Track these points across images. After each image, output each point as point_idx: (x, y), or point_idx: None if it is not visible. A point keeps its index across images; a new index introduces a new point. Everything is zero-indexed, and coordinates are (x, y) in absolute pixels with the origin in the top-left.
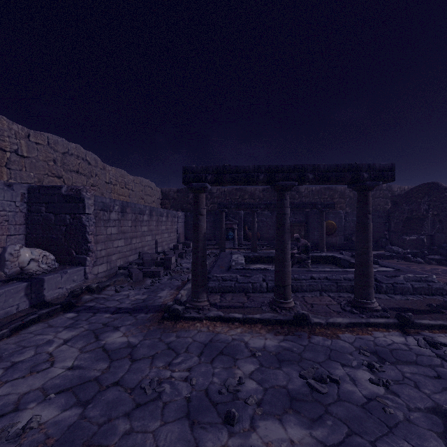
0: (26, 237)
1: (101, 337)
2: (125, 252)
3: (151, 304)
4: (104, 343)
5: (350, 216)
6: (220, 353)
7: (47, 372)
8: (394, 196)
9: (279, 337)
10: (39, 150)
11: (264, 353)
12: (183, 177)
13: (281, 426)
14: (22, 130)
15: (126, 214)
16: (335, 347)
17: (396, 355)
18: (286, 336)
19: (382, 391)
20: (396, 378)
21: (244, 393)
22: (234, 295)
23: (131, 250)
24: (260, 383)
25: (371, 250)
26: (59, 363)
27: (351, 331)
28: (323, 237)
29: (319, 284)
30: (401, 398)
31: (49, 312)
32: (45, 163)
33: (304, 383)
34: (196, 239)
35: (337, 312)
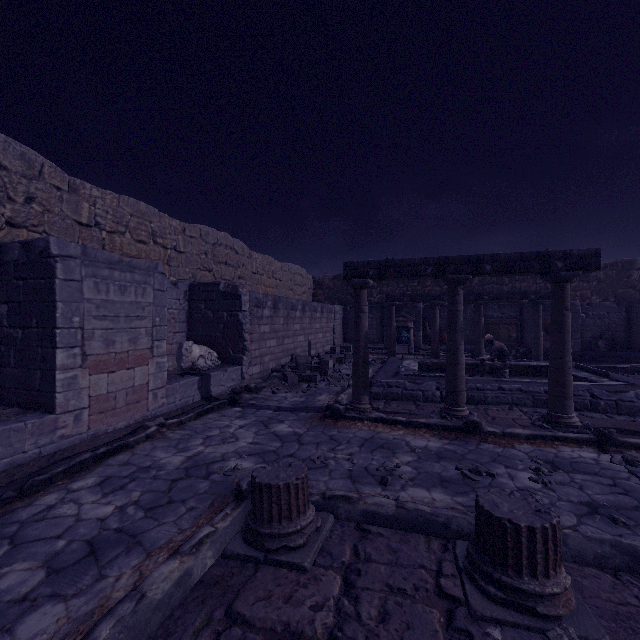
0: (188, 335)
1: (270, 426)
2: (277, 353)
3: (311, 405)
4: (273, 430)
5: (595, 310)
6: (380, 446)
7: (235, 444)
8: None
9: (443, 441)
10: (193, 244)
11: (424, 451)
12: (344, 273)
13: (427, 492)
14: (179, 226)
15: (278, 310)
16: (505, 454)
17: (575, 466)
18: (451, 441)
19: (538, 487)
20: (562, 481)
21: (399, 472)
22: (400, 403)
23: (283, 351)
24: (416, 469)
25: (568, 354)
26: (241, 439)
27: (532, 443)
28: (538, 340)
29: (509, 396)
30: (557, 493)
31: (220, 404)
32: (198, 256)
33: (459, 473)
34: (357, 338)
35: (523, 426)
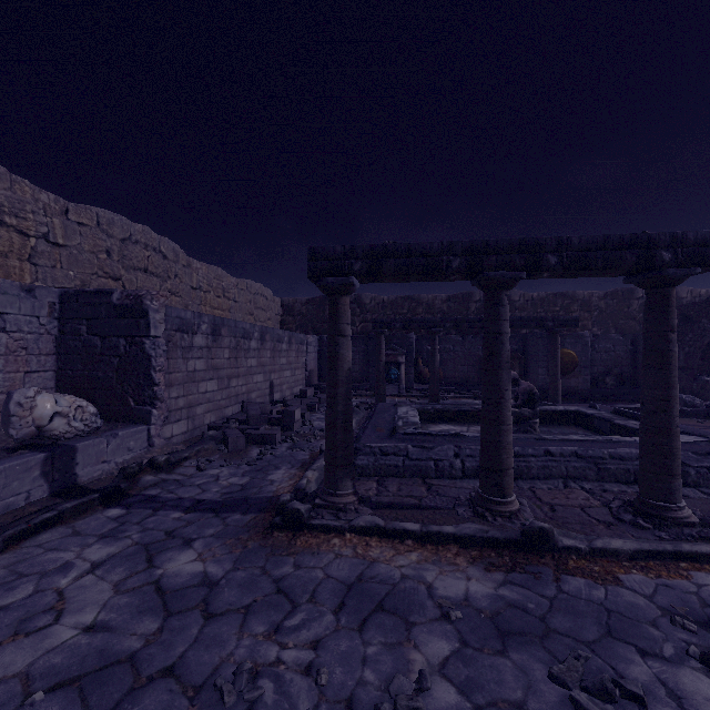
0: (58, 376)
1: (158, 561)
2: (219, 401)
3: (255, 494)
4: (160, 573)
5: (601, 342)
6: (378, 607)
7: (45, 636)
8: (684, 306)
9: (494, 576)
10: (83, 235)
11: (467, 611)
12: (309, 266)
13: None
14: (56, 203)
15: (220, 338)
16: (616, 605)
17: None
18: (508, 575)
19: None
20: None
21: None
22: (402, 482)
23: (229, 397)
24: (466, 692)
25: (676, 404)
26: (70, 615)
27: (644, 568)
28: (556, 377)
29: (562, 465)
30: None
31: (79, 506)
32: (93, 255)
33: (564, 697)
34: (333, 381)
35: (606, 524)
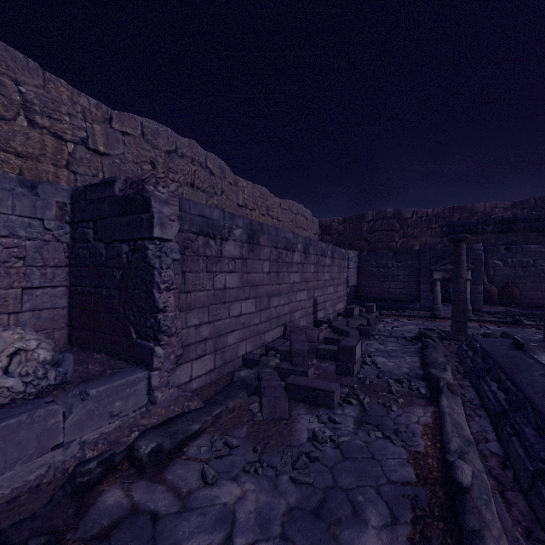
0: (70, 292)
1: None
2: (256, 325)
3: None
4: None
5: None
6: None
7: None
8: None
9: None
10: (127, 144)
11: None
12: None
13: None
14: (97, 109)
15: (258, 248)
16: None
17: None
18: None
19: None
20: None
21: None
22: None
23: (269, 320)
24: None
25: None
26: None
27: None
28: None
29: None
30: None
31: None
32: (137, 166)
33: None
34: None
35: None
